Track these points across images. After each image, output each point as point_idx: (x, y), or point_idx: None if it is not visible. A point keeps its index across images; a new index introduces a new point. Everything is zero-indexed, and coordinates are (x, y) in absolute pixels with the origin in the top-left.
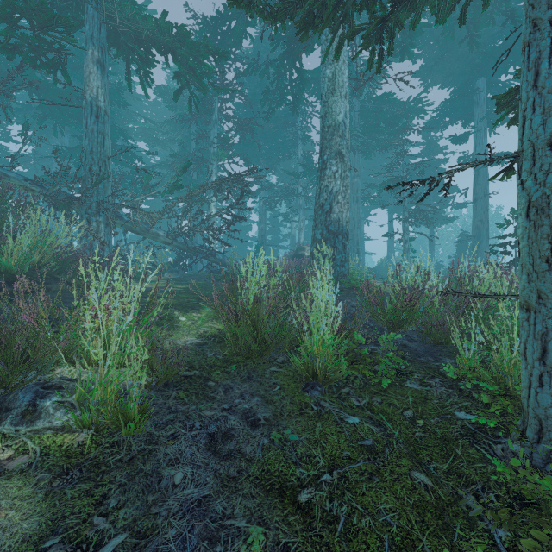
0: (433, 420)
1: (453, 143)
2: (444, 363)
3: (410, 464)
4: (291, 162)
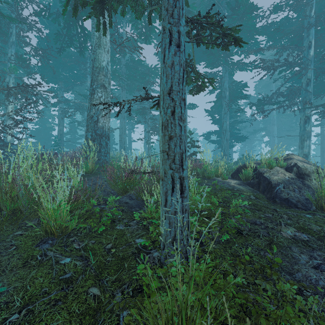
0: (121, 247)
1: None
2: (143, 211)
3: (92, 283)
4: (84, 88)
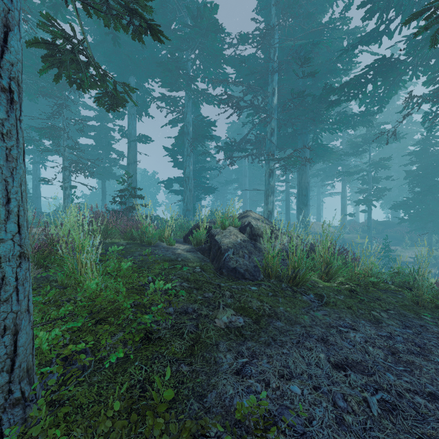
0: None
1: (113, 116)
2: None
3: None
4: None
